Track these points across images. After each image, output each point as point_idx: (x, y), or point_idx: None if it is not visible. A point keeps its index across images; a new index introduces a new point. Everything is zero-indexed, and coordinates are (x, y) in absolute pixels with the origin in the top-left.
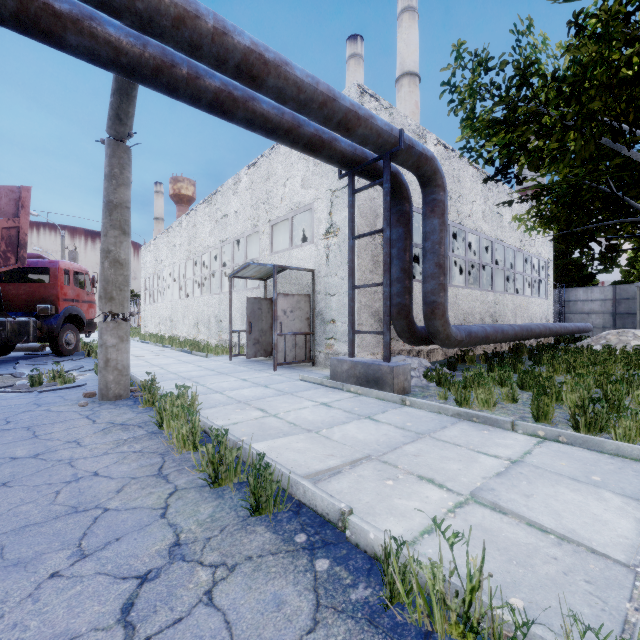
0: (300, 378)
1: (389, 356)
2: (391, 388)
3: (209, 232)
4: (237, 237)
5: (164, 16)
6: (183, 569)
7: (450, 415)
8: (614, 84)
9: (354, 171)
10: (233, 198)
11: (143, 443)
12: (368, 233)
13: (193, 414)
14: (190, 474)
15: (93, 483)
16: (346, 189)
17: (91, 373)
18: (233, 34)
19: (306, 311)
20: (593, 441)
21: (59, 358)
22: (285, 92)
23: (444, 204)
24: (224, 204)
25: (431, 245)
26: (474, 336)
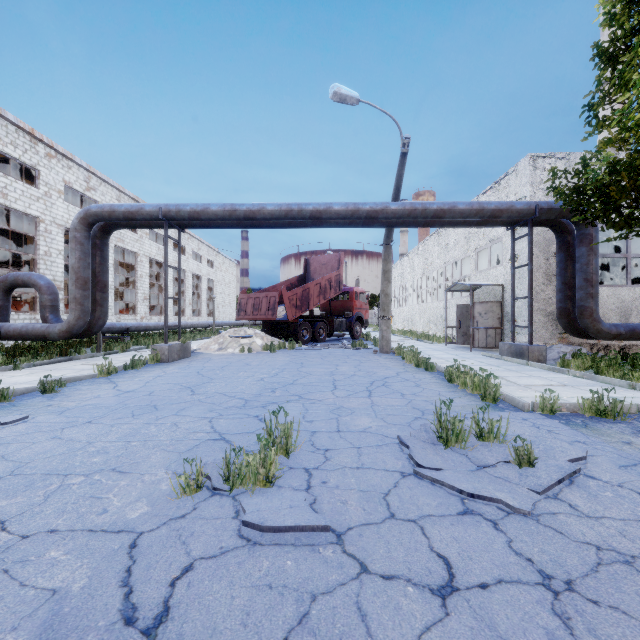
0: (481, 354)
1: (531, 341)
2: (527, 358)
3: (437, 256)
4: (455, 260)
5: (404, 215)
6: (407, 372)
7: (546, 369)
8: (638, 186)
9: (514, 227)
10: (452, 232)
11: (397, 361)
12: (520, 266)
13: (413, 351)
14: (411, 366)
15: (385, 364)
16: (523, 228)
17: (372, 346)
18: (429, 208)
19: (497, 313)
20: (595, 377)
21: (353, 340)
22: (455, 217)
23: (591, 236)
24: (446, 236)
25: (580, 266)
26: (639, 332)
